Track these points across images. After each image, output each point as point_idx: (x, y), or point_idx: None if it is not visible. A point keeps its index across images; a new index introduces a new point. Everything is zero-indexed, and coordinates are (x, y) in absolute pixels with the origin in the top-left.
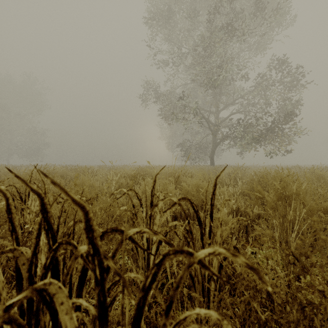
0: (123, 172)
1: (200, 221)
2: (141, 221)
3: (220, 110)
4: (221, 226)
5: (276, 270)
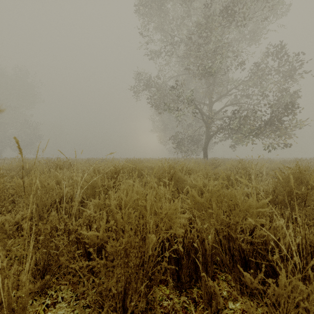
0: None
1: None
2: None
3: (213, 101)
4: None
5: None
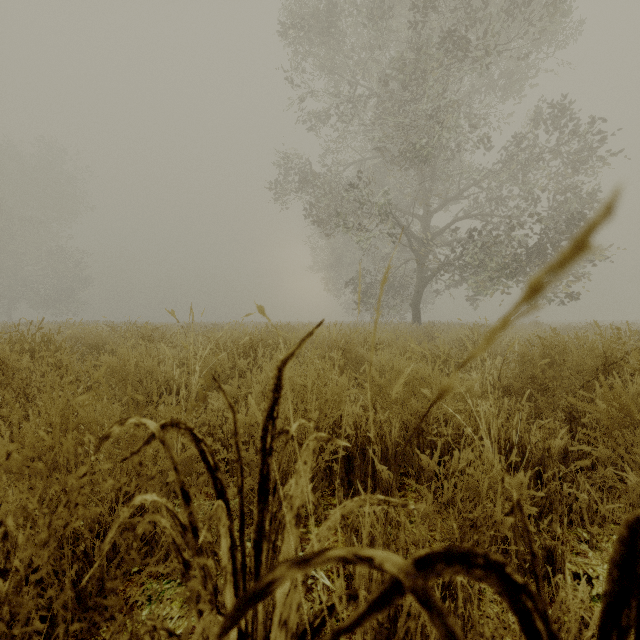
0: (186, 345)
1: None
2: (202, 591)
3: (432, 211)
4: None
5: None
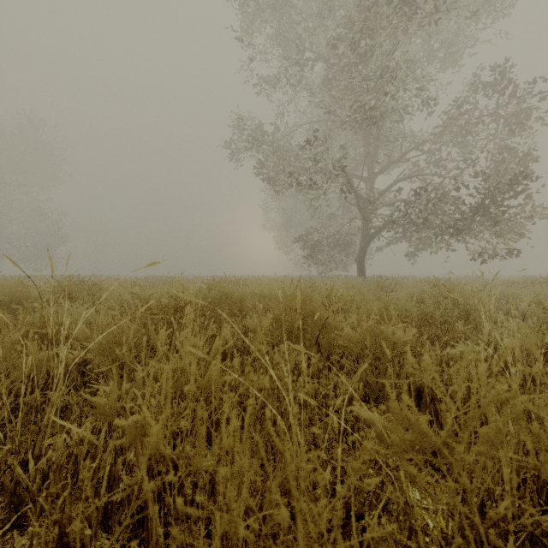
0: None
1: None
2: None
3: (376, 173)
4: None
5: None
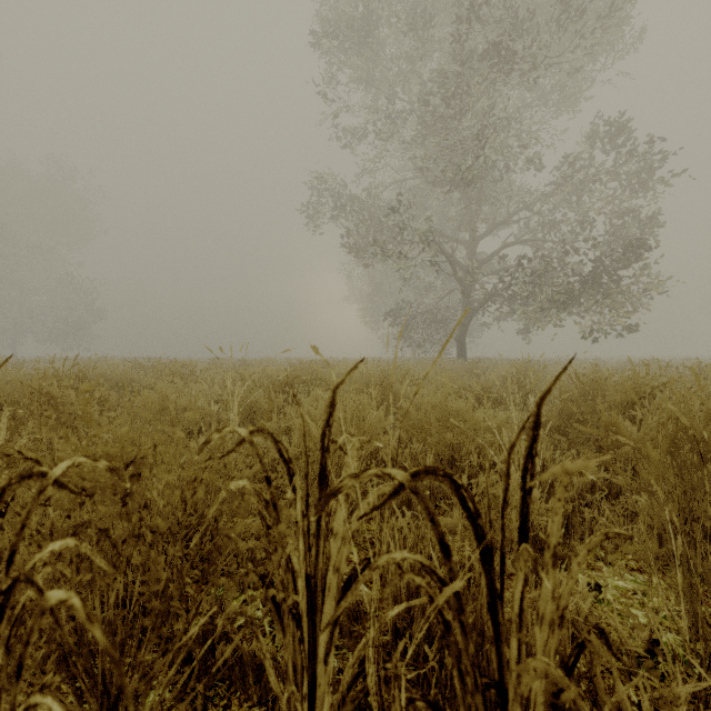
0: (248, 378)
1: (487, 549)
2: (288, 531)
3: (479, 237)
4: (556, 564)
5: (677, 655)
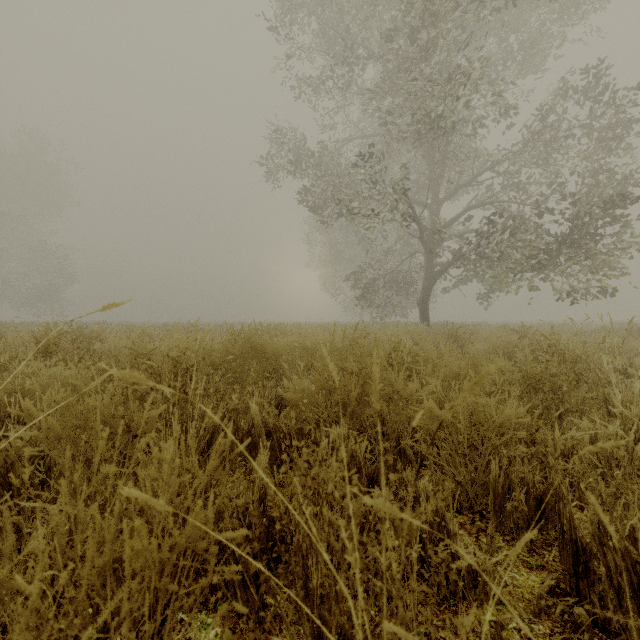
0: None
1: None
2: None
3: (442, 199)
4: None
5: None
